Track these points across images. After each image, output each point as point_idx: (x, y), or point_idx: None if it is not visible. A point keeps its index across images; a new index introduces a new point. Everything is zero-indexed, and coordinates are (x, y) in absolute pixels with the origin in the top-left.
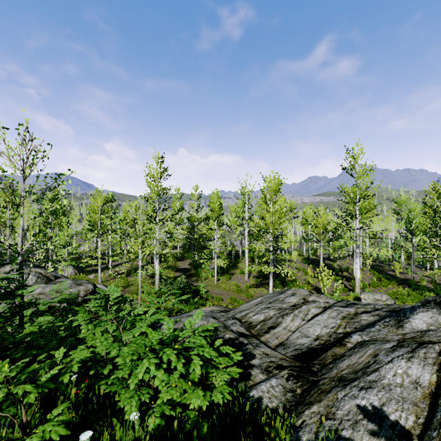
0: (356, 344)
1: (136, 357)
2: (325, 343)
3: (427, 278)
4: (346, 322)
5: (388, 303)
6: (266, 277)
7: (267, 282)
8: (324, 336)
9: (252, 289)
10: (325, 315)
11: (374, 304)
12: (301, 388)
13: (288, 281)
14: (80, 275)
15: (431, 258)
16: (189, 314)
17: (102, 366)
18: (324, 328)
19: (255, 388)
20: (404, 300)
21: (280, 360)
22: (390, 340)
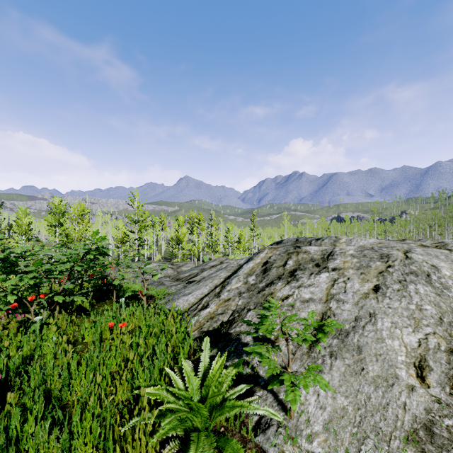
0: None
1: None
2: None
3: None
4: None
5: None
6: None
7: None
8: None
9: None
10: None
11: None
12: None
13: None
14: None
15: (176, 253)
16: None
17: None
18: None
19: None
20: None
21: None
22: None
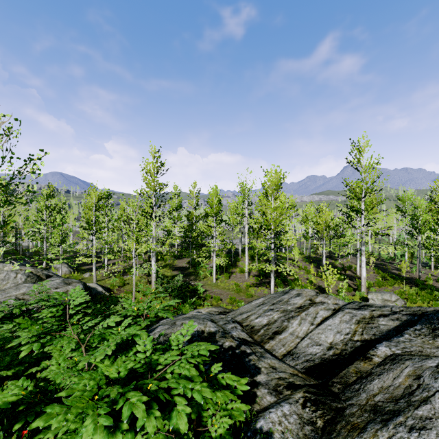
0: (385, 359)
1: (74, 414)
2: (341, 353)
3: (432, 276)
4: (362, 328)
5: (398, 304)
6: (266, 276)
7: (268, 281)
8: (338, 344)
9: (252, 289)
10: (337, 319)
11: (391, 307)
12: (322, 419)
13: (290, 280)
14: (75, 274)
15: None
16: (185, 316)
17: (39, 412)
18: (338, 334)
19: (263, 416)
20: (414, 301)
21: (291, 377)
22: (430, 354)
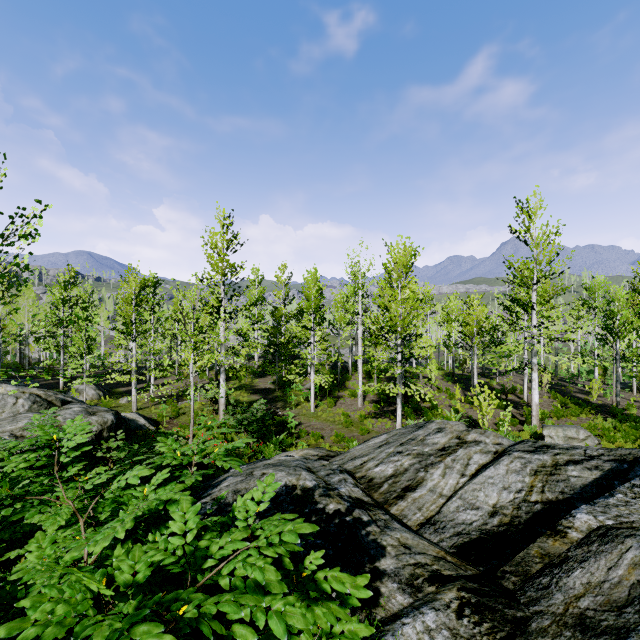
0: (590, 534)
1: None
2: (512, 522)
3: (636, 403)
4: (542, 481)
5: (588, 443)
6: (390, 402)
7: (392, 409)
8: (506, 508)
9: (369, 421)
10: (501, 468)
11: (584, 448)
12: (492, 639)
13: (424, 408)
14: (106, 399)
15: None
16: (267, 463)
17: None
18: (504, 491)
19: (392, 631)
20: (612, 439)
21: (436, 562)
22: None
